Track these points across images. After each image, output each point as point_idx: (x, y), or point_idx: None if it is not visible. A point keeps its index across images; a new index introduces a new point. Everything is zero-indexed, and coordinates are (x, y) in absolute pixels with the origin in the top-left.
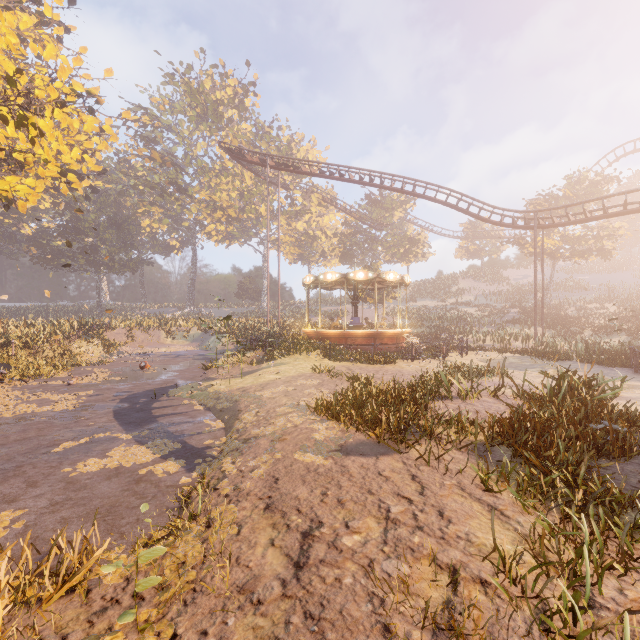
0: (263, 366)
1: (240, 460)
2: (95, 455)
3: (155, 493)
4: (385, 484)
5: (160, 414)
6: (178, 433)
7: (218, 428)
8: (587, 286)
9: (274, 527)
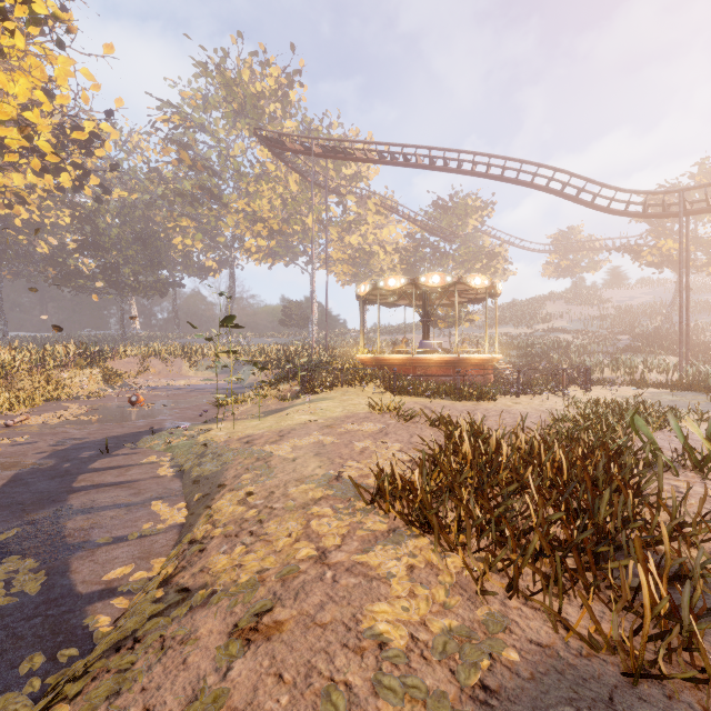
0: (297, 402)
1: None
2: None
3: None
4: None
5: (86, 484)
6: (75, 538)
7: (168, 525)
8: None
9: None
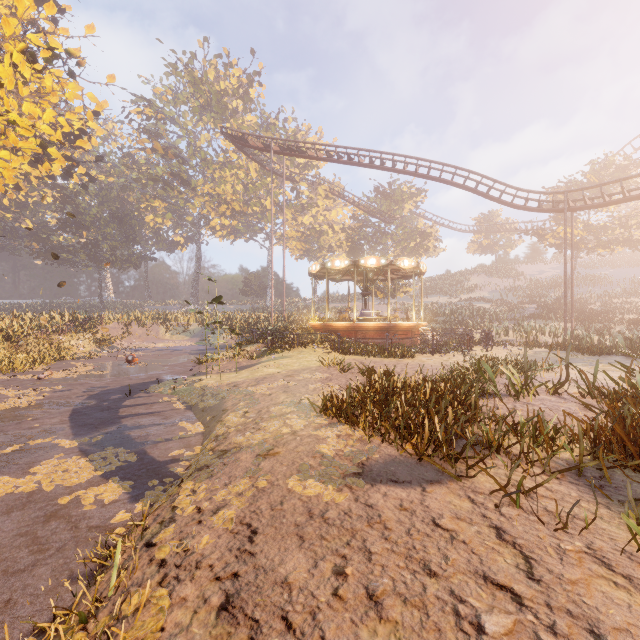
0: (263, 360)
1: (204, 487)
2: (13, 471)
3: (64, 542)
4: (452, 548)
5: (128, 414)
6: (140, 439)
7: (195, 433)
8: (610, 280)
9: None
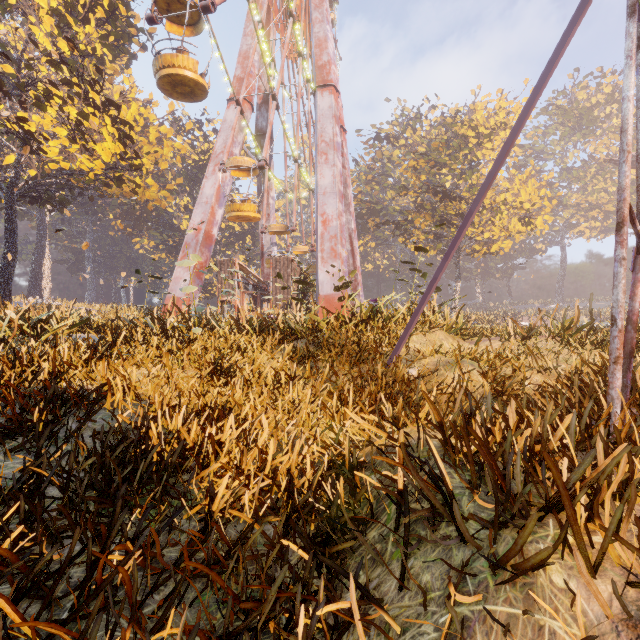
0: None
1: None
2: None
3: None
4: None
5: None
6: None
7: None
8: None
9: None
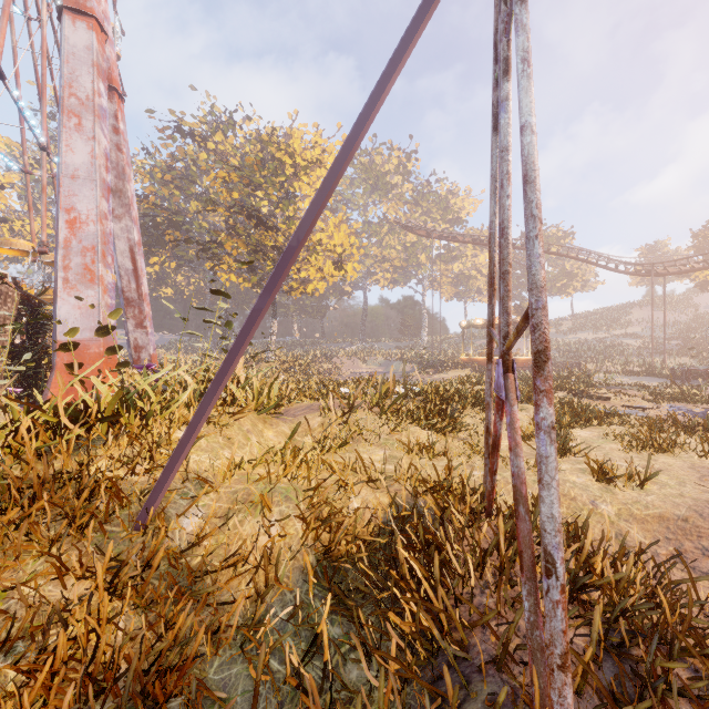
0: (437, 375)
1: None
2: None
3: None
4: None
5: None
6: None
7: None
8: None
9: None
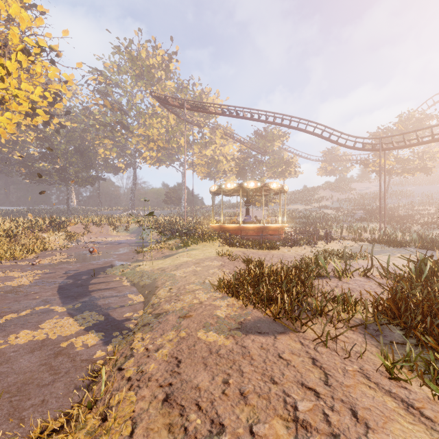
0: (179, 251)
1: (149, 336)
2: (29, 327)
3: (69, 368)
4: (287, 369)
5: (94, 289)
6: (105, 306)
7: (138, 301)
8: (412, 194)
9: (170, 430)
